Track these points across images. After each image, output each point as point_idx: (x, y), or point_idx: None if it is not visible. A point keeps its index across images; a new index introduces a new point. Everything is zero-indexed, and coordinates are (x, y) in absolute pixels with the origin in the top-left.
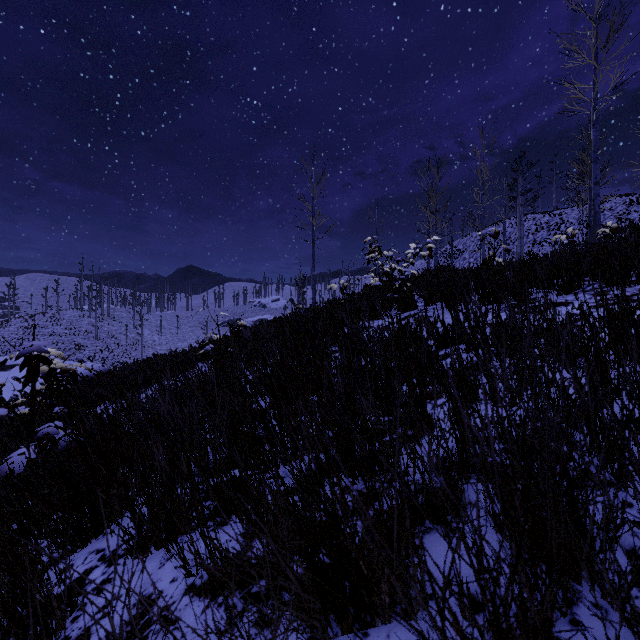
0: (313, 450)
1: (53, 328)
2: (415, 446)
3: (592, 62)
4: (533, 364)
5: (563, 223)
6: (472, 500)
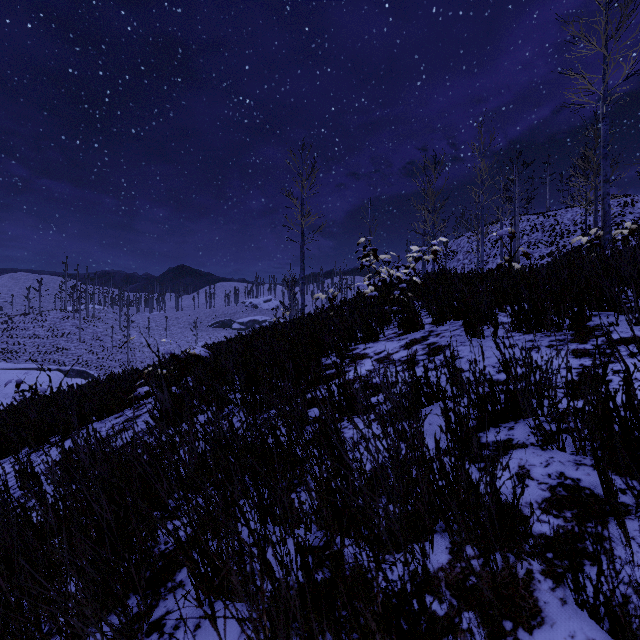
0: None
1: (34, 330)
2: None
3: (602, 50)
4: None
5: (558, 224)
6: None
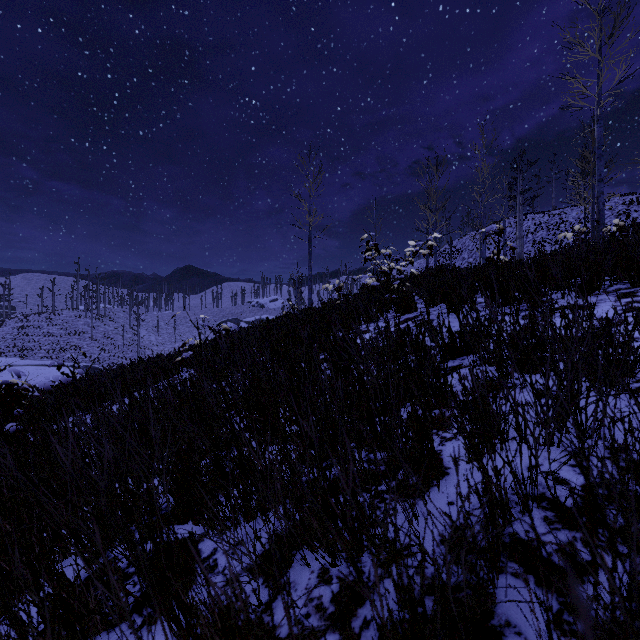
0: (226, 617)
1: (48, 328)
2: (420, 503)
3: (596, 55)
4: (570, 387)
5: (563, 223)
6: (511, 618)
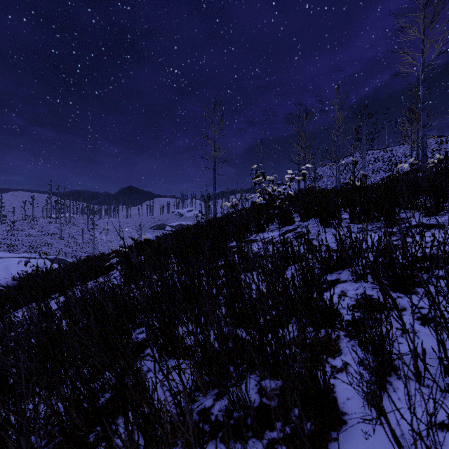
0: None
1: (29, 231)
2: None
3: (421, 36)
4: None
5: (393, 157)
6: None
